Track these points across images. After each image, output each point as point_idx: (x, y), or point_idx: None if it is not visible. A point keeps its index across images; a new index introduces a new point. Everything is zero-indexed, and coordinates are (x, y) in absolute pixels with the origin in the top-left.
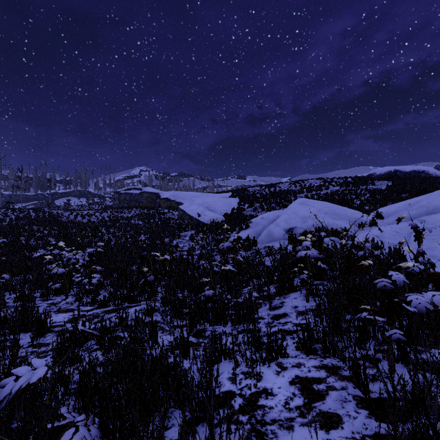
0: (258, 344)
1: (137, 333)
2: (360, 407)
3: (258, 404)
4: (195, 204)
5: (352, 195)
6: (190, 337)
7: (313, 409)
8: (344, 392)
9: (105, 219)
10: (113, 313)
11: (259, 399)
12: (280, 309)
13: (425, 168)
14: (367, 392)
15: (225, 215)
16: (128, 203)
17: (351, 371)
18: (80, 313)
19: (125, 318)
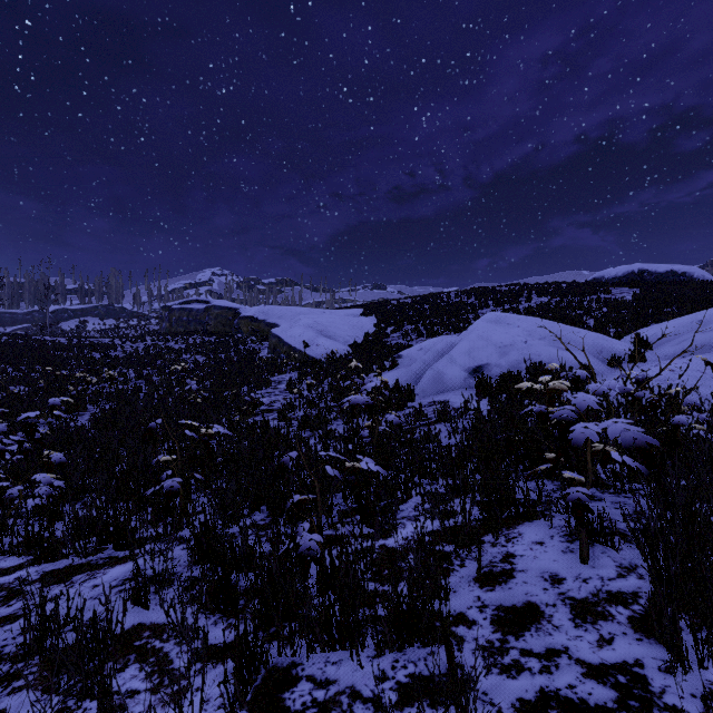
0: None
1: None
2: None
3: None
4: (300, 326)
5: (575, 310)
6: None
7: None
8: None
9: (138, 353)
10: (60, 583)
11: None
12: (510, 582)
13: (686, 269)
14: None
15: (352, 345)
16: (185, 327)
17: None
18: None
19: (65, 619)
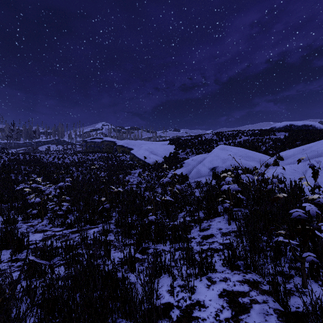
0: (192, 260)
1: (94, 251)
2: (281, 320)
3: (193, 316)
4: (142, 149)
5: (259, 143)
6: (136, 254)
7: (240, 321)
8: (266, 305)
9: (75, 161)
10: (77, 233)
11: (193, 310)
12: (208, 230)
13: (312, 123)
14: (286, 306)
15: (164, 158)
16: (92, 149)
17: (271, 287)
18: (51, 233)
19: (86, 238)
